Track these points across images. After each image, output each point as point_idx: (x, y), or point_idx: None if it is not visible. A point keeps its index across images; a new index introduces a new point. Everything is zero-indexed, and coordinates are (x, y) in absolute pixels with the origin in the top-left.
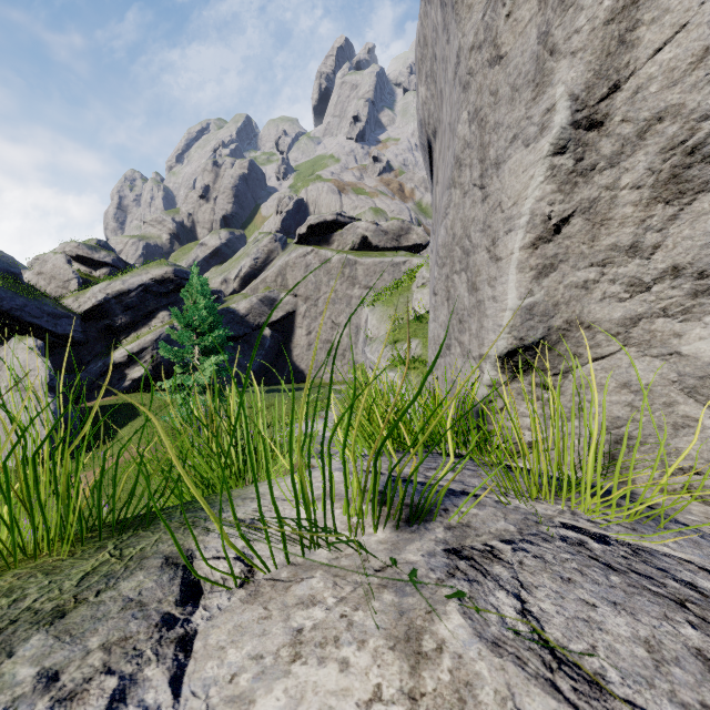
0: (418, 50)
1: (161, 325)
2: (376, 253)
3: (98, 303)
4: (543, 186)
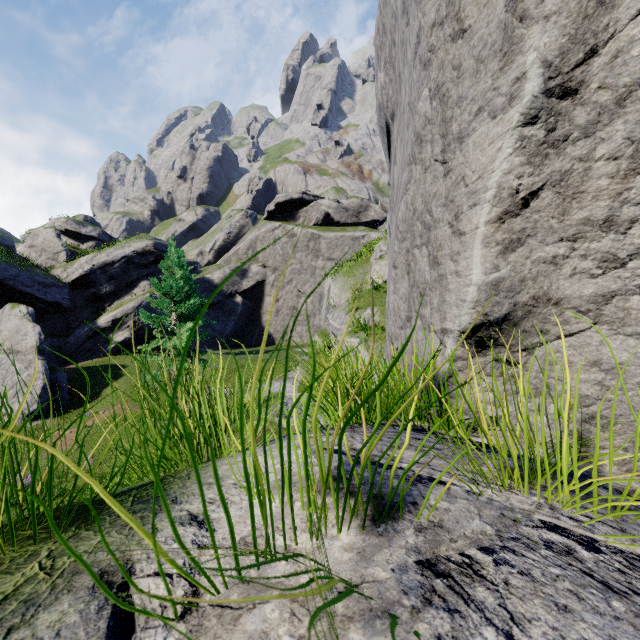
0: (377, 38)
1: (142, 293)
2: (338, 228)
3: (84, 273)
4: (511, 159)
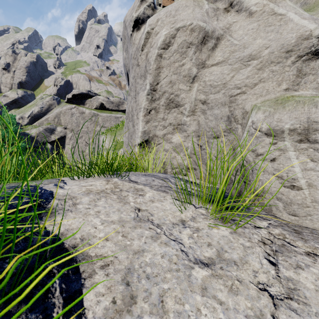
0: (123, 38)
1: None
2: (108, 111)
3: None
4: (146, 102)
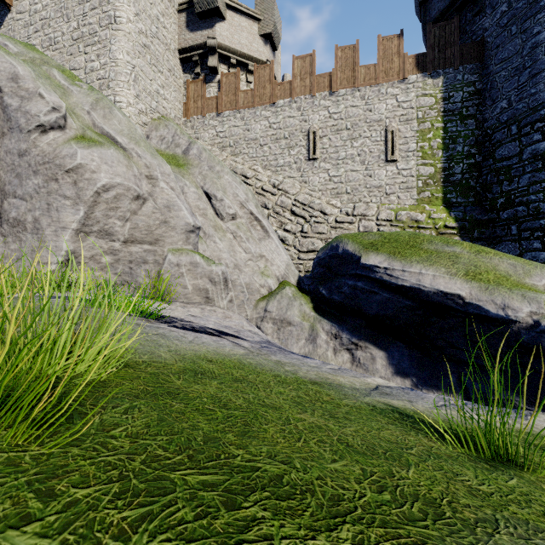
0: None
1: None
2: None
3: None
4: (76, 225)
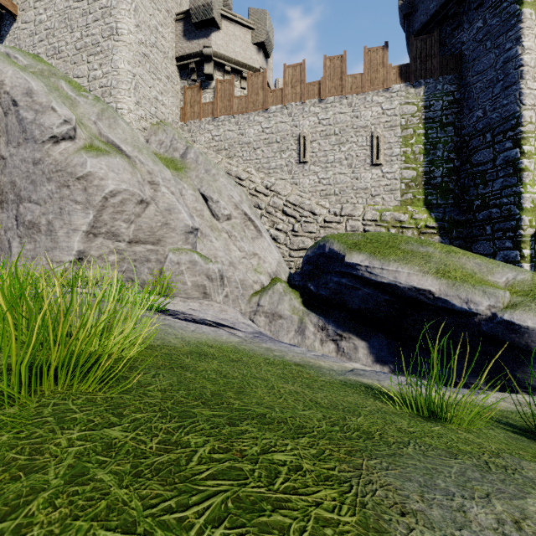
0: None
1: None
2: None
3: None
4: (86, 227)
